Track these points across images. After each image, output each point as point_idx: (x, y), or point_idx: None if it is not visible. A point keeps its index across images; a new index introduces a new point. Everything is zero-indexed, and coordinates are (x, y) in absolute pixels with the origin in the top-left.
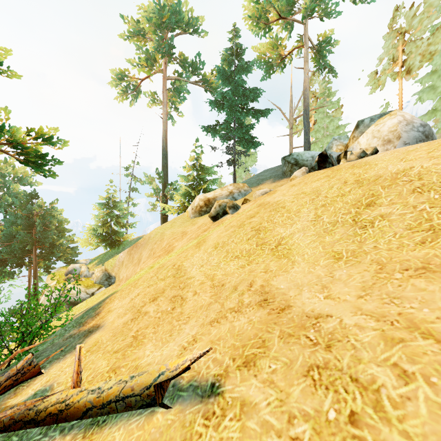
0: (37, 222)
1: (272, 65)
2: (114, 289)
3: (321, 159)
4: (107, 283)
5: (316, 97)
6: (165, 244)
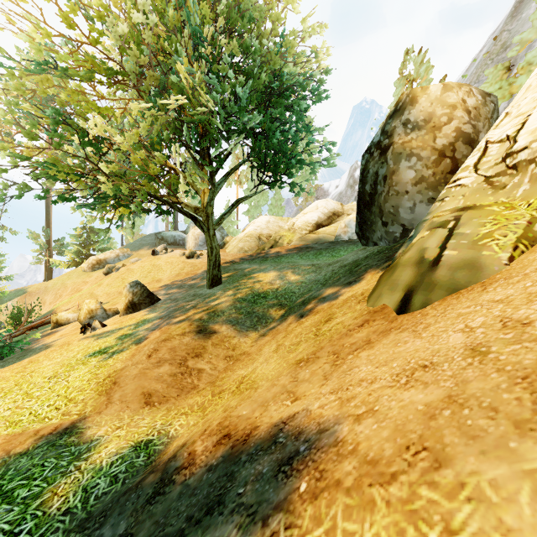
0: None
1: None
2: None
3: (153, 252)
4: None
5: None
6: (70, 289)
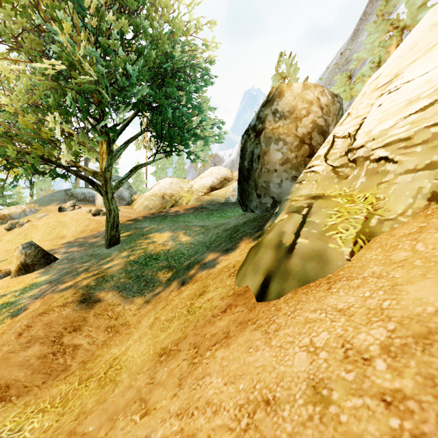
0: None
1: None
2: None
3: (59, 209)
4: None
5: None
6: None
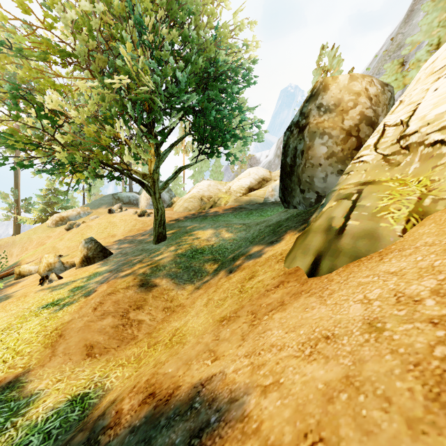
0: None
1: None
2: None
3: (109, 211)
4: None
5: None
6: (35, 243)
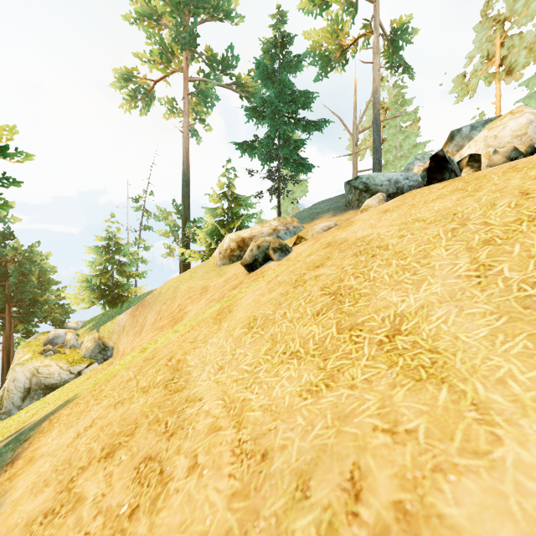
0: (10, 272)
1: (330, 59)
2: (104, 370)
3: (435, 165)
4: (101, 357)
5: (384, 109)
6: (176, 305)
